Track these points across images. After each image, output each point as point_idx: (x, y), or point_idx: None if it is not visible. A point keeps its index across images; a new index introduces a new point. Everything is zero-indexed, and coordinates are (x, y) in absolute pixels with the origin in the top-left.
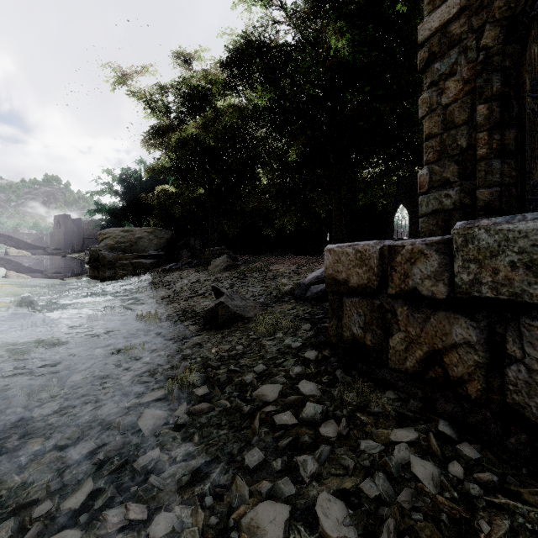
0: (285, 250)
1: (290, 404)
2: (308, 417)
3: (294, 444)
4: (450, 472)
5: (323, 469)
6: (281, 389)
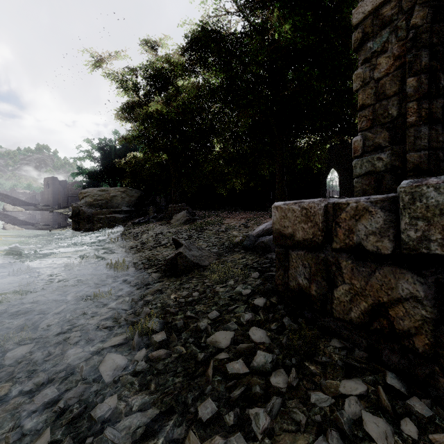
0: (235, 206)
1: (241, 352)
2: (258, 366)
3: (246, 394)
4: (403, 431)
5: (275, 424)
6: (233, 336)
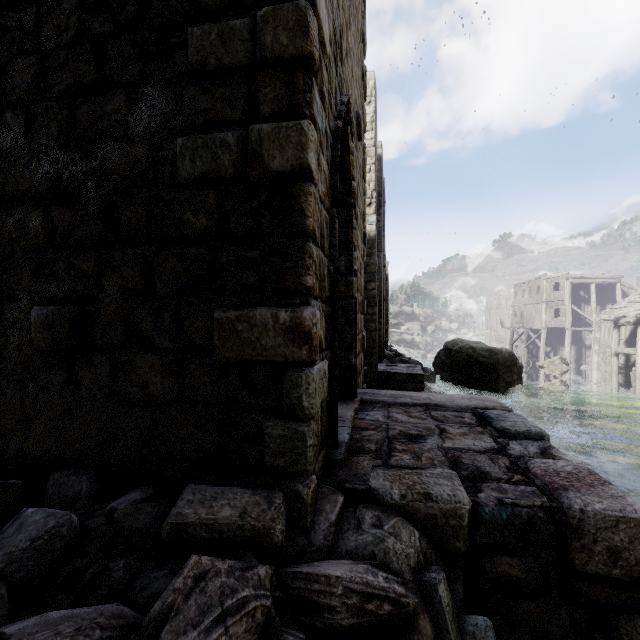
0: None
1: None
2: None
3: None
4: None
5: None
6: None
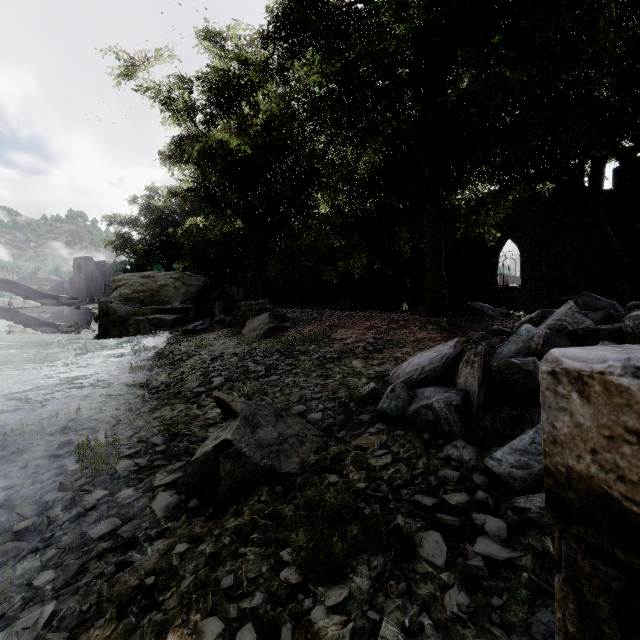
0: (350, 299)
1: None
2: None
3: None
4: None
5: None
6: None
